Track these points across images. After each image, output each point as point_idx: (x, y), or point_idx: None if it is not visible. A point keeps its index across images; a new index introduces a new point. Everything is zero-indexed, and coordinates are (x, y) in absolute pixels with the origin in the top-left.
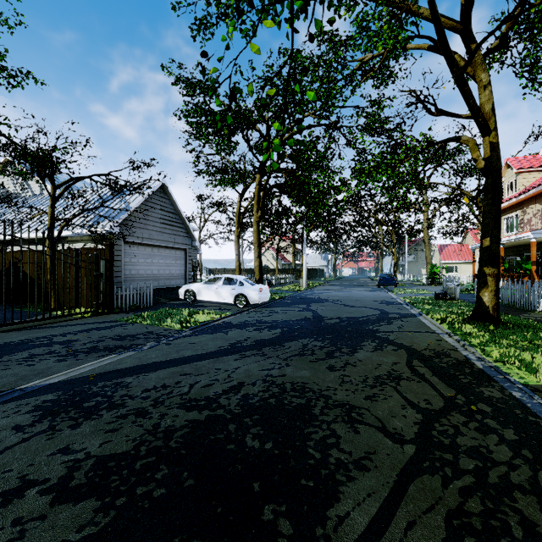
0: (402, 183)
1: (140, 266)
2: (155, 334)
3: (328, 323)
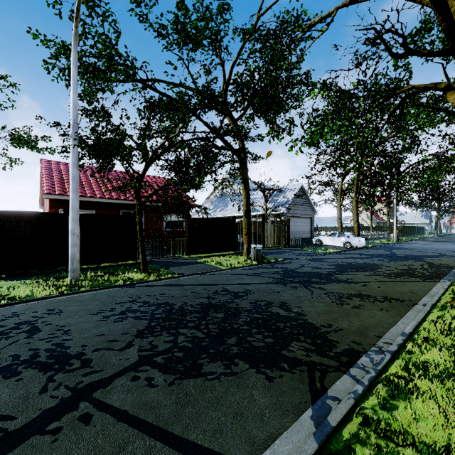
0: None
1: (292, 227)
2: (316, 253)
3: (397, 255)
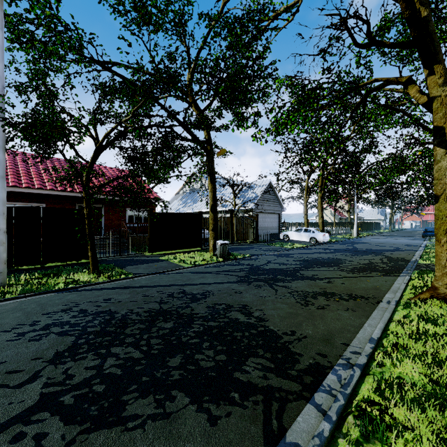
0: (420, 171)
1: (260, 223)
2: (283, 249)
3: (358, 250)
